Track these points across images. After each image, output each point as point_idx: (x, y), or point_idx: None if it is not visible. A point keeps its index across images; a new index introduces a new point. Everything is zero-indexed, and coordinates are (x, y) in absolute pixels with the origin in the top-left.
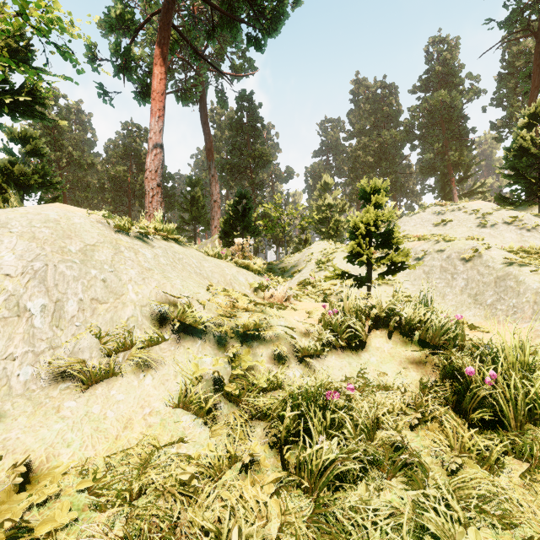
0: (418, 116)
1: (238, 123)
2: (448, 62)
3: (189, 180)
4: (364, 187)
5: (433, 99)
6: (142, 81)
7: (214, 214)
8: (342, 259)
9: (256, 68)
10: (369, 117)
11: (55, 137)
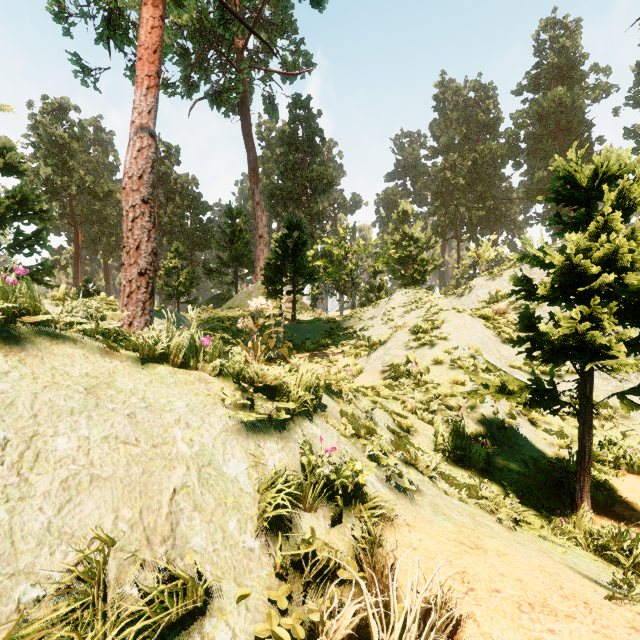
0: (526, 123)
1: (291, 137)
2: (566, 51)
3: (229, 210)
4: (572, 171)
5: (547, 100)
6: (133, 43)
7: (260, 253)
8: (459, 325)
9: (313, 65)
10: (458, 128)
11: (63, 158)
